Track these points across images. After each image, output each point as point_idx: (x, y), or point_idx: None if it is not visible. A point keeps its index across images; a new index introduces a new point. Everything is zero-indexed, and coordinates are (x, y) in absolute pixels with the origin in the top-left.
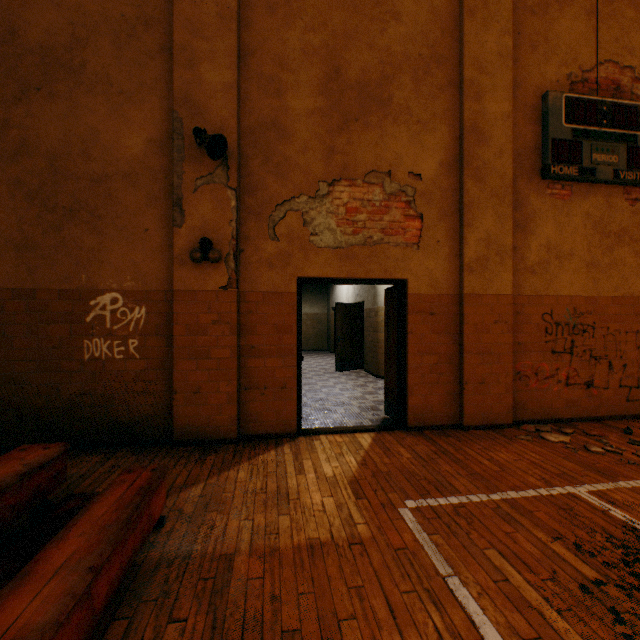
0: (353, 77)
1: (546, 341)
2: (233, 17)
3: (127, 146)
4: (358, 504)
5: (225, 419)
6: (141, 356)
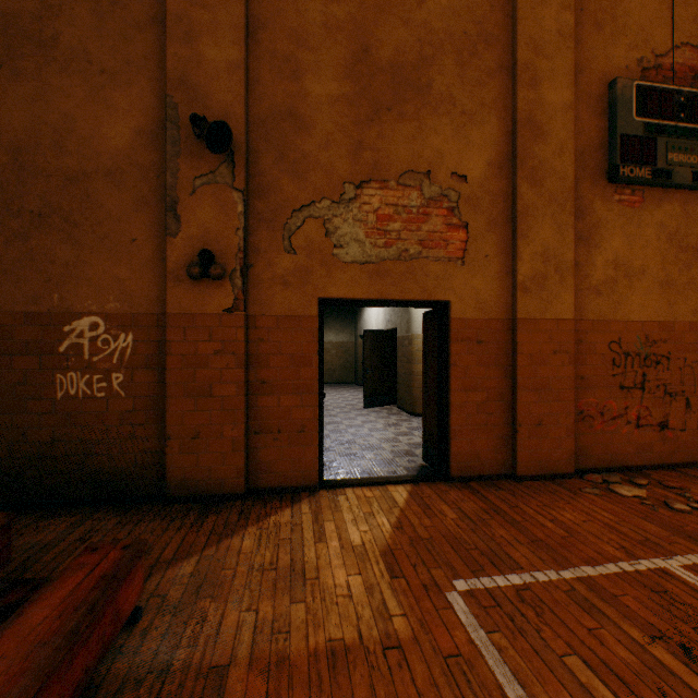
0: (385, 58)
1: (613, 374)
2: None
3: (110, 137)
4: (393, 586)
5: (230, 470)
6: (127, 394)
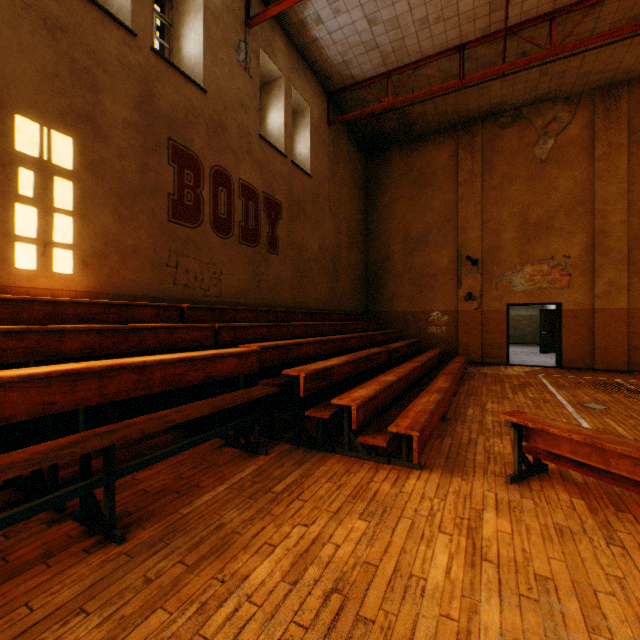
0: (532, 221)
1: None
2: (479, 212)
3: (441, 263)
4: (524, 373)
5: (476, 355)
6: (446, 332)
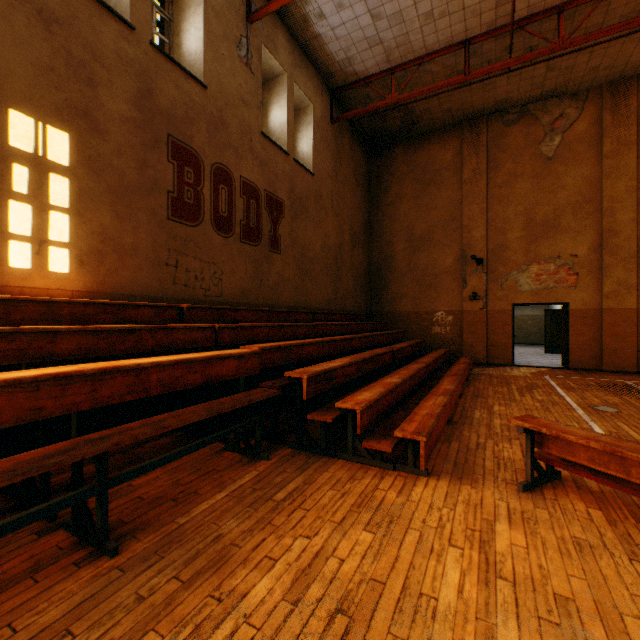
0: (538, 219)
1: None
2: (484, 211)
3: (445, 263)
4: (530, 374)
5: (481, 356)
6: (450, 333)
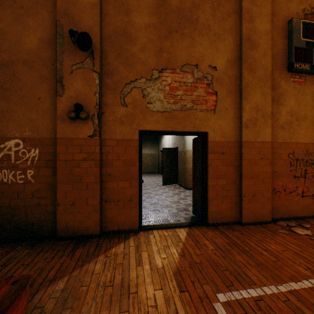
0: (174, 4)
1: (290, 170)
2: None
3: (26, 42)
4: (182, 298)
5: (91, 222)
6: (35, 181)
